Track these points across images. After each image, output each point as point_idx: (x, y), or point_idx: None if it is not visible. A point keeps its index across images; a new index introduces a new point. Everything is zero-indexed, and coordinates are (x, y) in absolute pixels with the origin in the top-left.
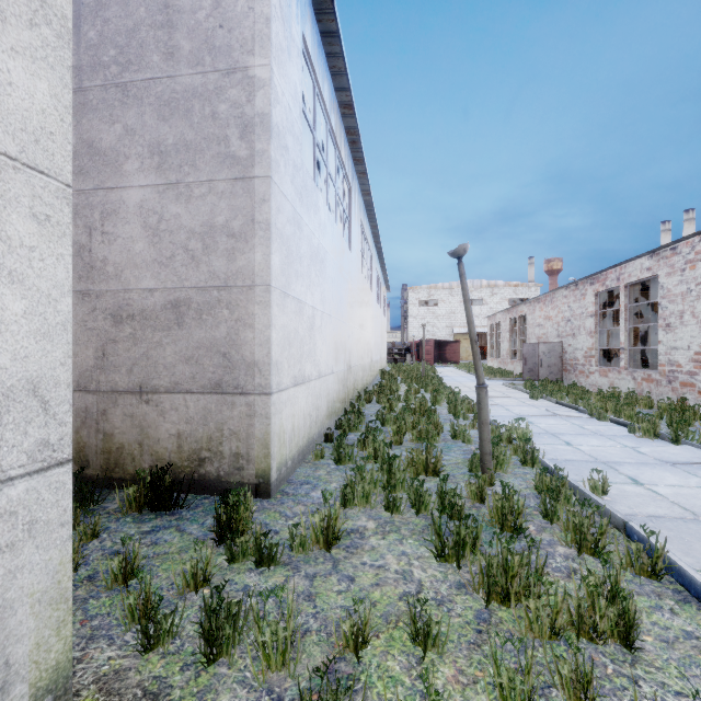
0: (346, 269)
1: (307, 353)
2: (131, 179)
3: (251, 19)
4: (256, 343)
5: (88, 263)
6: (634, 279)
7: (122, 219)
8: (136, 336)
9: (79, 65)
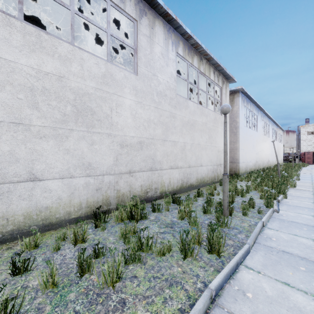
0: (255, 137)
1: (244, 157)
2: None
3: (236, 114)
4: (237, 156)
5: None
6: None
7: None
8: None
9: None
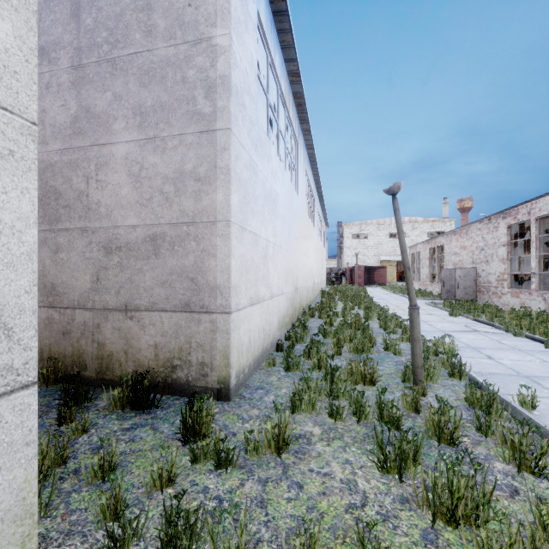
0: (294, 209)
1: (261, 277)
2: (119, 136)
3: None
4: (218, 270)
5: (86, 205)
6: (545, 213)
7: (111, 169)
8: (122, 264)
9: (79, 46)
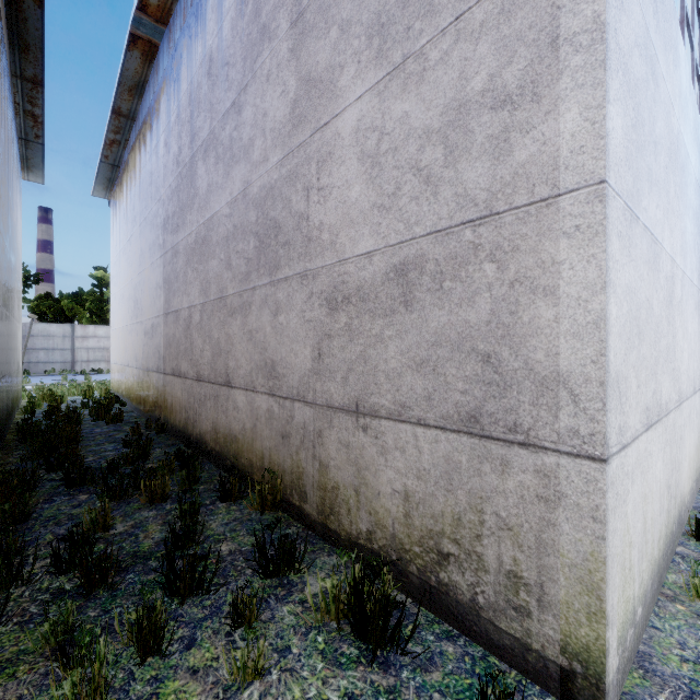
0: None
1: (662, 354)
2: (347, 95)
3: None
4: (563, 330)
5: (305, 235)
6: None
7: (336, 161)
8: (351, 328)
9: None
